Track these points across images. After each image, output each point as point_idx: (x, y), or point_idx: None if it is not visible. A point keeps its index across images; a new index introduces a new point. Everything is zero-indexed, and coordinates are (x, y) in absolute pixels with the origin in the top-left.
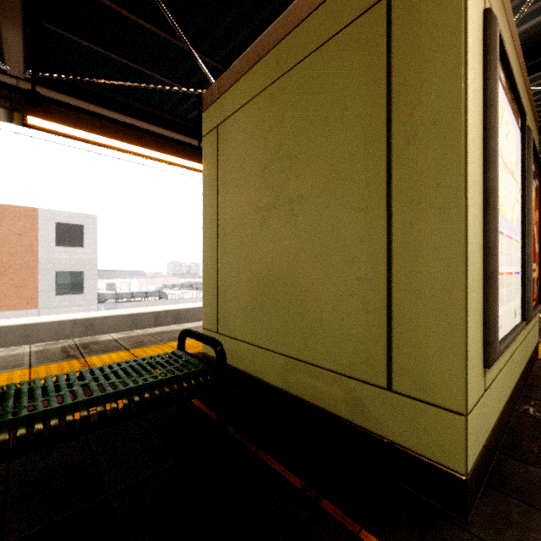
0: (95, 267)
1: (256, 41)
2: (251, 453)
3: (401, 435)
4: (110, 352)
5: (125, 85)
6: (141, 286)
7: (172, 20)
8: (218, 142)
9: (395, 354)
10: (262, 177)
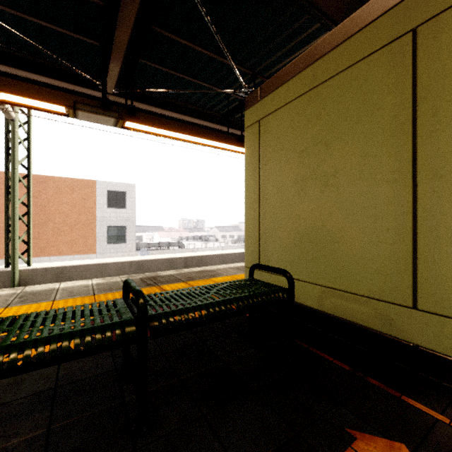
0: (133, 223)
1: (295, 60)
2: (305, 349)
3: (425, 340)
4: (173, 283)
5: (178, 92)
6: (161, 238)
7: (223, 46)
8: (260, 132)
9: (419, 283)
10: (300, 157)
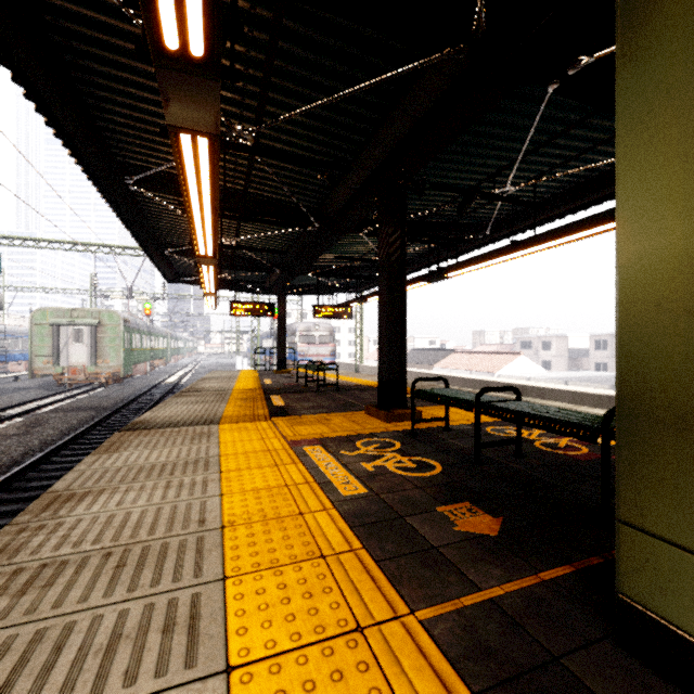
0: None
1: None
2: None
3: None
4: None
5: None
6: None
7: None
8: None
9: None
10: None
